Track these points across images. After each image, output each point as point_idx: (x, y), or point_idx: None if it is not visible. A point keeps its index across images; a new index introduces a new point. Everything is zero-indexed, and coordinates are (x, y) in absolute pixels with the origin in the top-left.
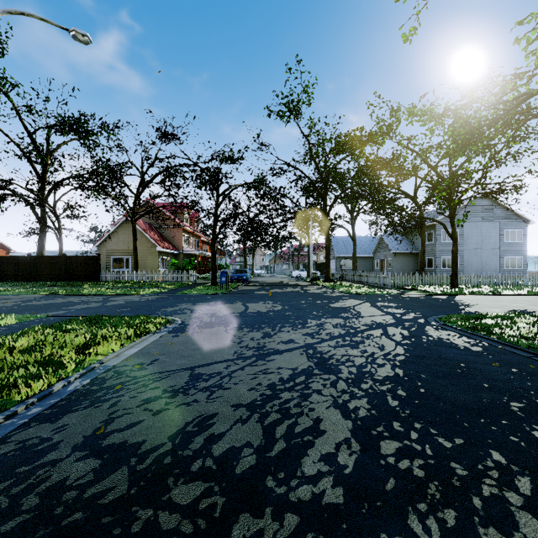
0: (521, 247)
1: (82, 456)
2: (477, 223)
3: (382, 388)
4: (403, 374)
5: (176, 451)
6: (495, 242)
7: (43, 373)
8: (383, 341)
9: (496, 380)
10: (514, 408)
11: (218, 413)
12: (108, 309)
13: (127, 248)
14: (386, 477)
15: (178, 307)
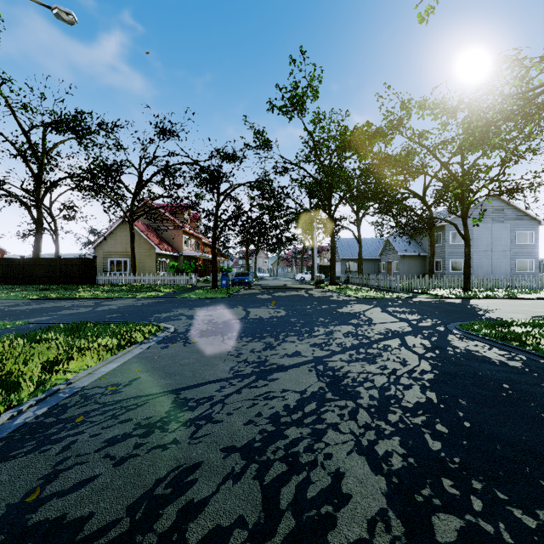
0: (533, 249)
1: None
2: (487, 224)
3: (416, 421)
4: (437, 399)
5: (134, 536)
6: (506, 244)
7: None
8: (404, 354)
9: None
10: None
11: (202, 462)
12: (96, 315)
13: (125, 250)
14: None
15: (173, 312)
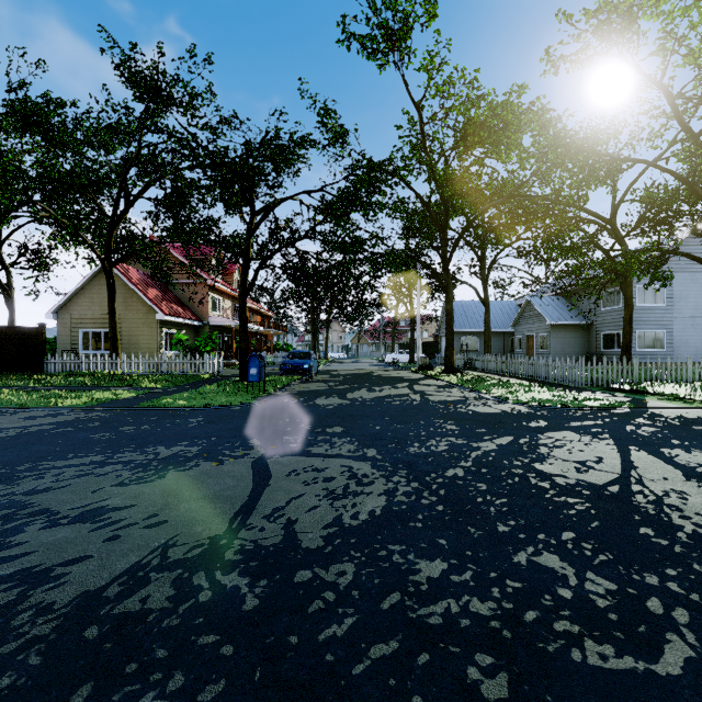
0: None
1: None
2: (695, 274)
3: None
4: None
5: None
6: None
7: None
8: None
9: None
10: None
11: None
12: None
13: (106, 315)
14: None
15: (12, 485)
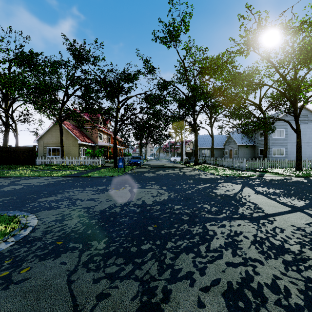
0: None
1: None
2: None
3: None
4: None
5: None
6: (309, 138)
7: None
8: None
9: None
10: None
11: None
12: None
13: (58, 141)
14: None
15: (63, 194)
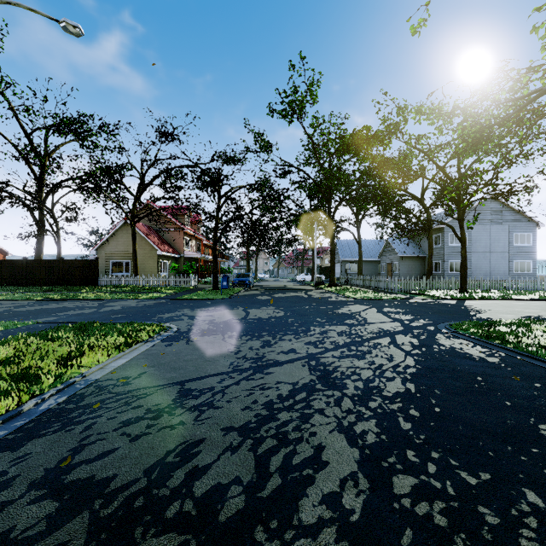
0: (531, 251)
1: (38, 496)
2: (485, 226)
3: (393, 407)
4: (414, 390)
5: (151, 490)
6: (504, 245)
7: (15, 389)
8: (392, 351)
9: (519, 397)
10: (543, 433)
11: (205, 438)
12: (101, 315)
13: (126, 251)
14: (401, 526)
15: (176, 313)
